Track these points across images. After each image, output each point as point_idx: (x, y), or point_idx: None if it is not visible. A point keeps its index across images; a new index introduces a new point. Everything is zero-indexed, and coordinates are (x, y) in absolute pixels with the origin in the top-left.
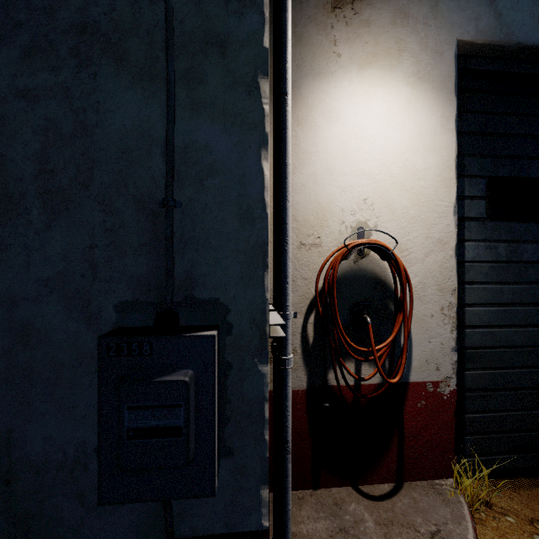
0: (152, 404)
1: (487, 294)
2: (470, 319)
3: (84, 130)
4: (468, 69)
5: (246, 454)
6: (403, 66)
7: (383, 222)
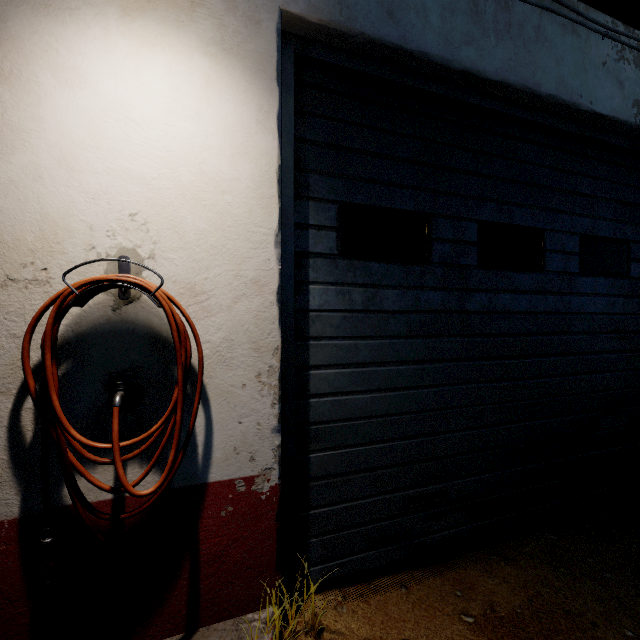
0: None
1: (338, 352)
2: (316, 386)
3: None
4: (310, 57)
5: None
6: (199, 27)
7: (165, 251)
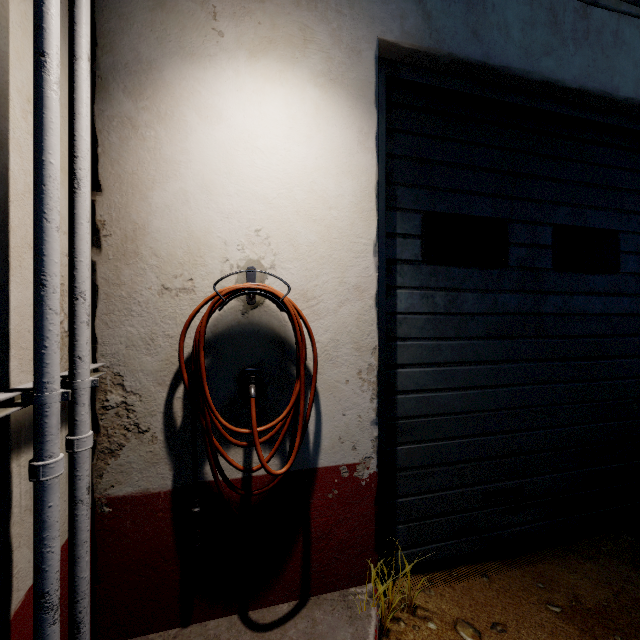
0: None
1: (422, 352)
2: (403, 383)
3: None
4: (399, 79)
5: None
6: (310, 62)
7: (283, 262)
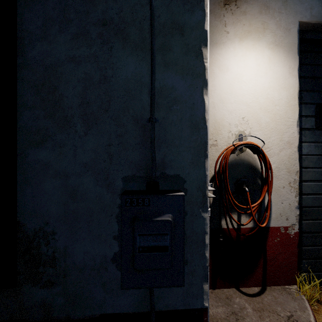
0: (152, 233)
1: (315, 174)
2: (305, 189)
3: (105, 79)
4: (304, 39)
5: (194, 264)
6: (266, 38)
7: (254, 131)
